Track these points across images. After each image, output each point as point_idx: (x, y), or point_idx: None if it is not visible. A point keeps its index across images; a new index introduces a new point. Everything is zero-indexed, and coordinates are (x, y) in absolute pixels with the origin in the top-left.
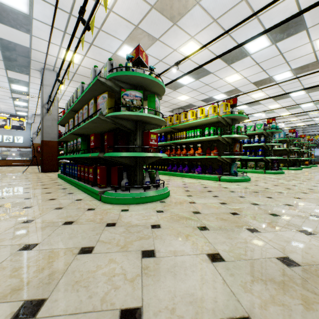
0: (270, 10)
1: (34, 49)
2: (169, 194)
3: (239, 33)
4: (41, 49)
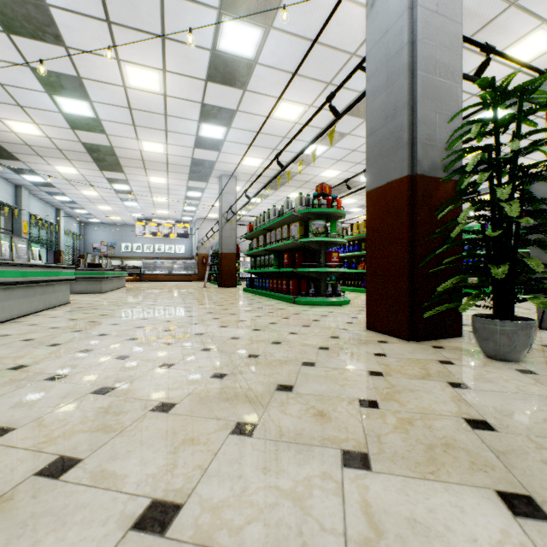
0: None
1: (219, 161)
2: (348, 302)
3: None
4: (225, 160)
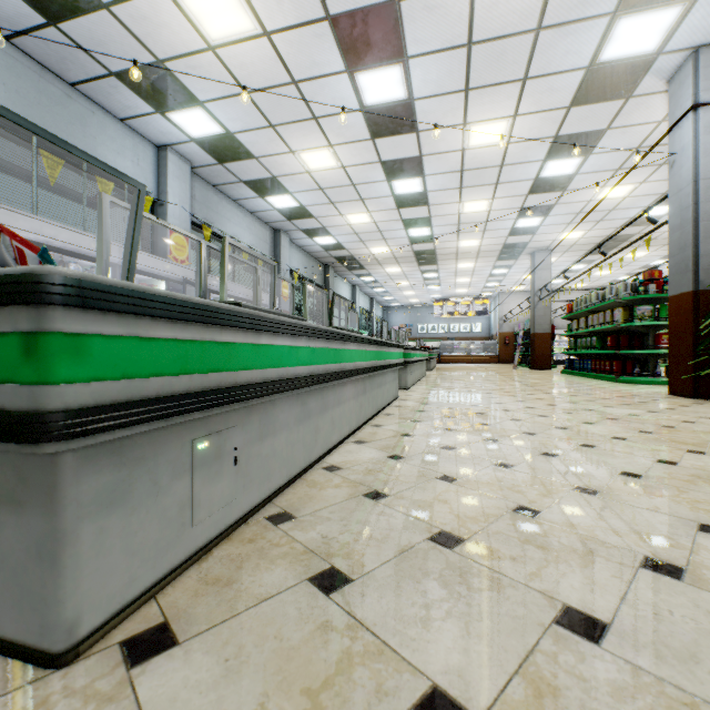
0: None
1: (532, 241)
2: None
3: None
4: (539, 239)
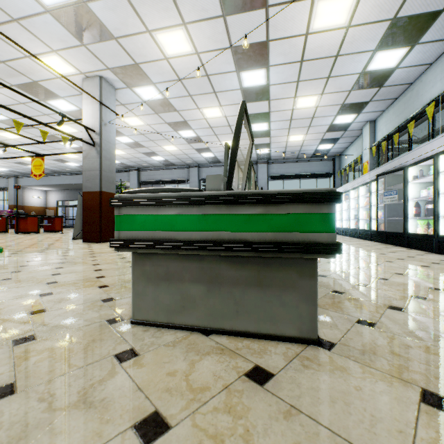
0: None
1: None
2: None
3: None
4: None
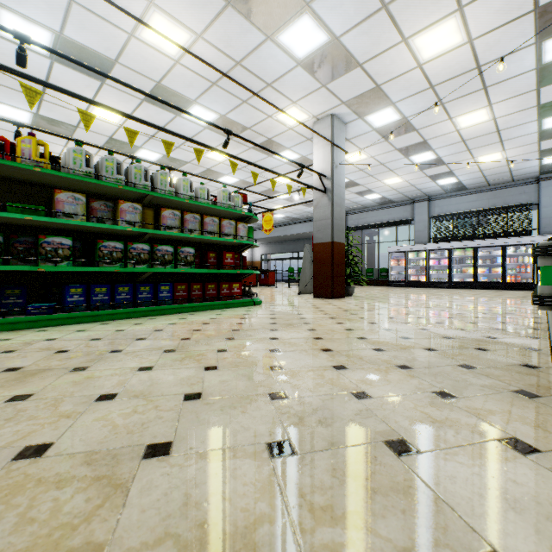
0: (186, 151)
1: None
2: None
3: (156, 143)
4: None
